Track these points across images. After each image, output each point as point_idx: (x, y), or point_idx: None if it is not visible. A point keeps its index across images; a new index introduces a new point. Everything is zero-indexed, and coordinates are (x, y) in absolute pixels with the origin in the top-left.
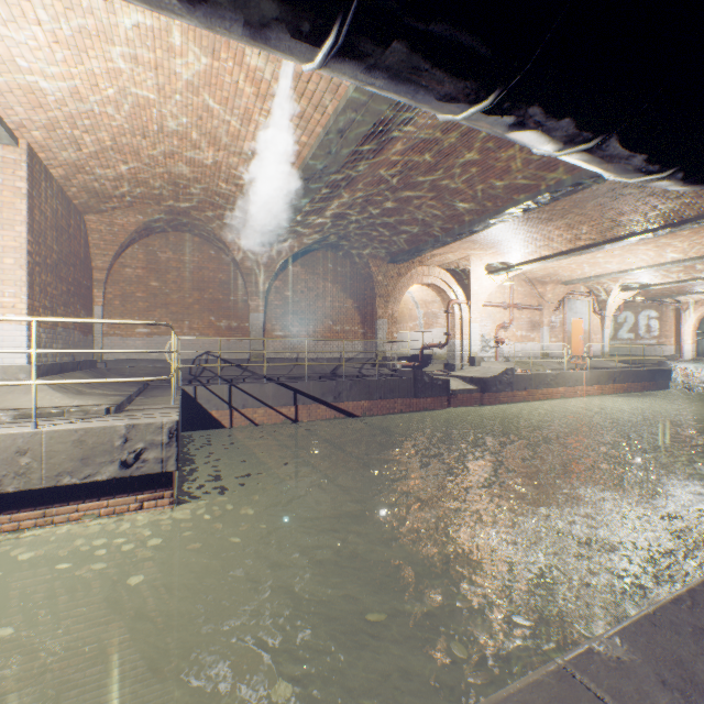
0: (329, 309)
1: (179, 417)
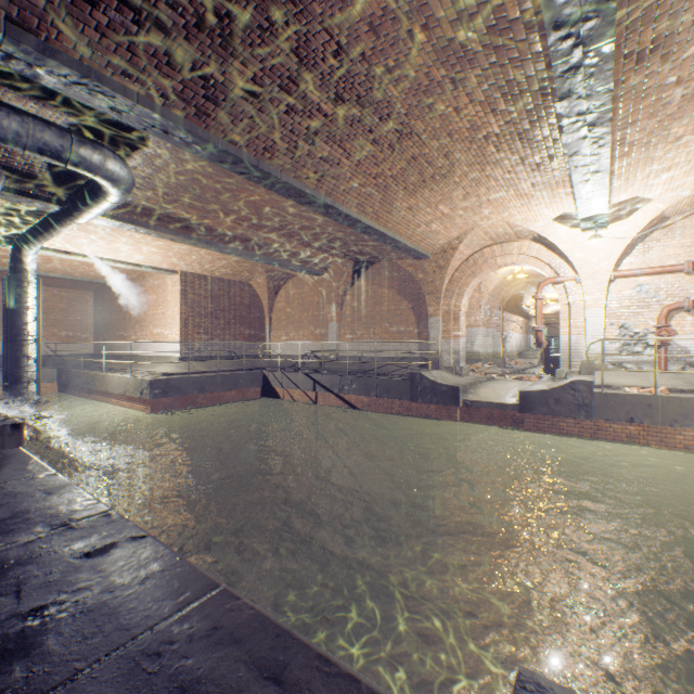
0: (386, 313)
1: (164, 380)
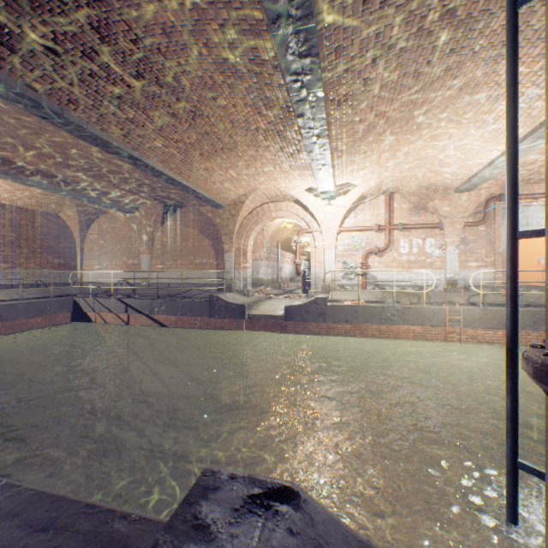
0: (191, 248)
1: None
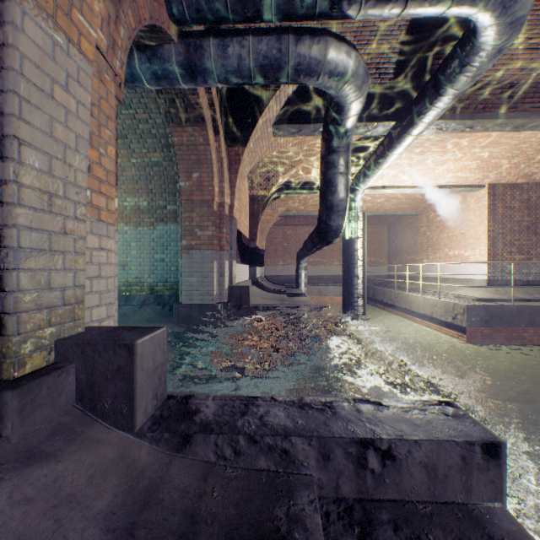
0: None
1: (481, 306)
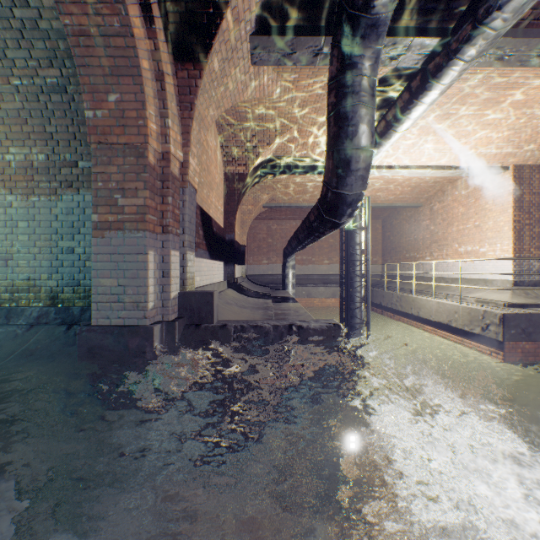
0: None
1: (522, 314)
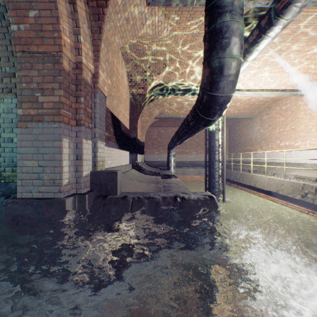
0: None
1: None
